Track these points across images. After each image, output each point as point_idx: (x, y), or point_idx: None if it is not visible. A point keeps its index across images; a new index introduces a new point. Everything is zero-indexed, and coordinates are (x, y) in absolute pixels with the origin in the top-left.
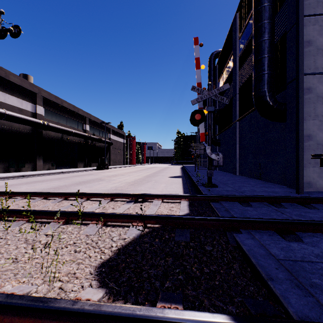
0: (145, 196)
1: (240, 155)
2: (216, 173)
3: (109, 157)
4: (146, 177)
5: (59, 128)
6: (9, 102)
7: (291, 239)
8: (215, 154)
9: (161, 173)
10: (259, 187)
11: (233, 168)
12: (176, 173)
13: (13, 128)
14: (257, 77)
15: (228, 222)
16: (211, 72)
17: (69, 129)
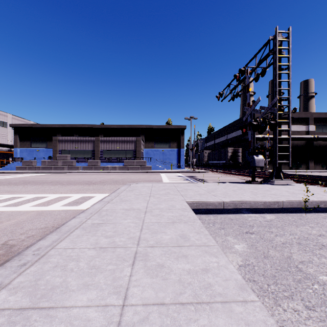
0: None
1: None
2: None
3: None
4: None
5: None
6: (291, 130)
7: None
8: None
9: None
10: None
11: None
12: None
13: (294, 144)
14: None
15: None
16: None
17: None
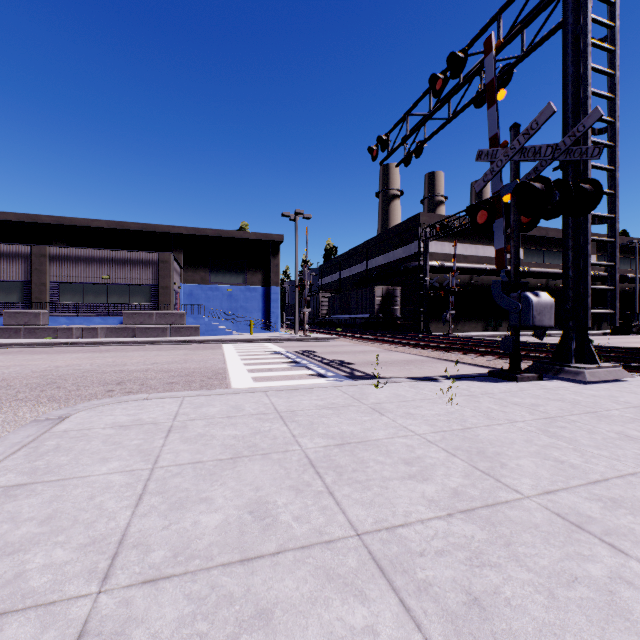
0: (639, 349)
1: None
2: None
3: None
4: None
5: (543, 272)
6: (487, 254)
7: None
8: None
9: None
10: None
11: None
12: None
13: (490, 283)
14: None
15: None
16: None
17: (557, 271)
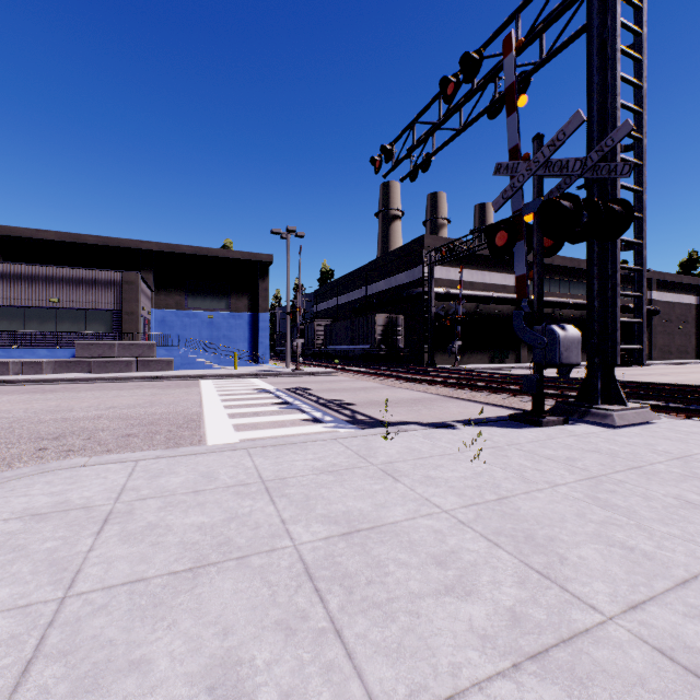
0: (651, 384)
1: None
2: None
3: (649, 341)
4: None
5: (549, 301)
6: (493, 282)
7: None
8: None
9: None
10: None
11: None
12: None
13: (497, 312)
14: None
15: (694, 393)
16: None
17: (563, 300)
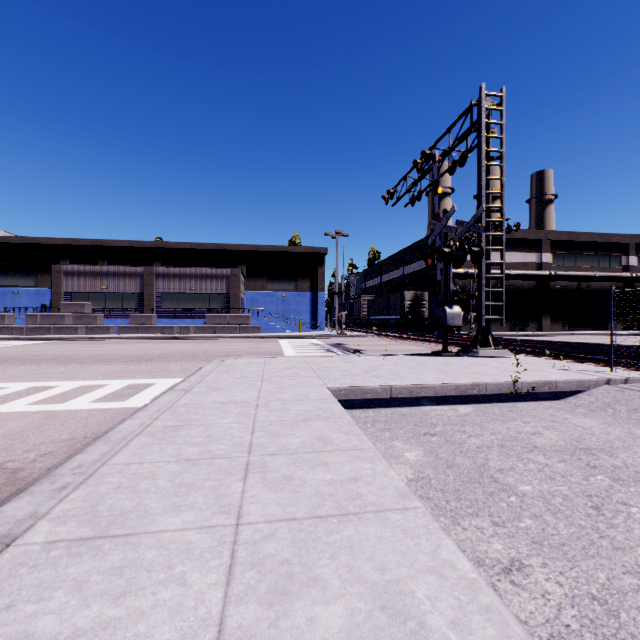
0: (591, 344)
1: None
2: None
3: None
4: None
5: (572, 275)
6: (513, 260)
7: None
8: None
9: None
10: None
11: None
12: None
13: (517, 286)
14: None
15: (595, 348)
16: None
17: (588, 274)
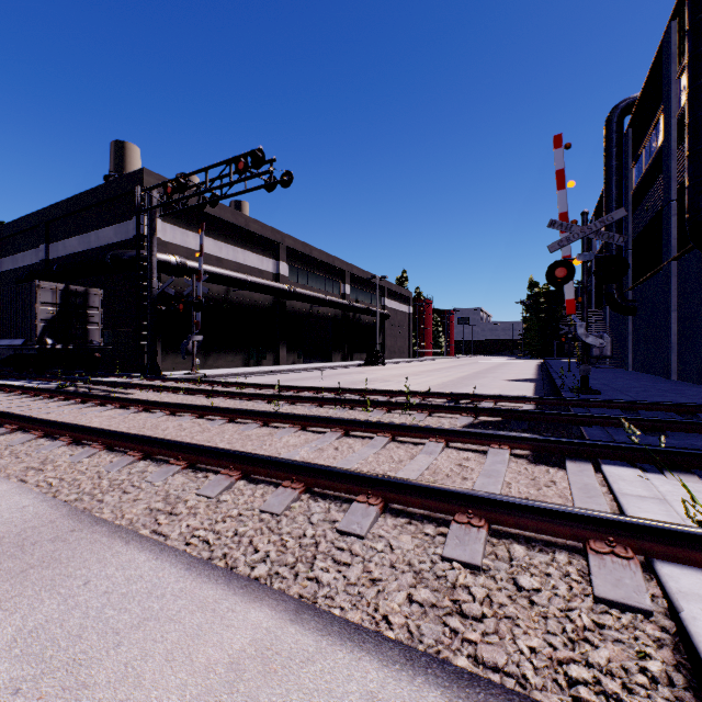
0: (470, 396)
1: (681, 335)
2: (620, 376)
3: (383, 342)
4: (461, 380)
5: (309, 295)
6: (248, 263)
7: (654, 435)
8: (596, 336)
9: (491, 374)
10: (693, 399)
11: (664, 365)
12: (524, 375)
13: (253, 301)
14: (693, 185)
15: (579, 418)
16: (610, 152)
17: (322, 296)
